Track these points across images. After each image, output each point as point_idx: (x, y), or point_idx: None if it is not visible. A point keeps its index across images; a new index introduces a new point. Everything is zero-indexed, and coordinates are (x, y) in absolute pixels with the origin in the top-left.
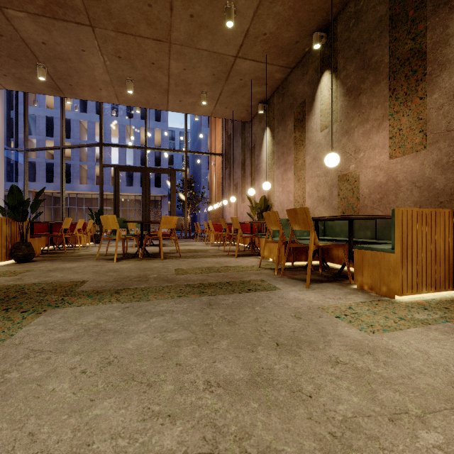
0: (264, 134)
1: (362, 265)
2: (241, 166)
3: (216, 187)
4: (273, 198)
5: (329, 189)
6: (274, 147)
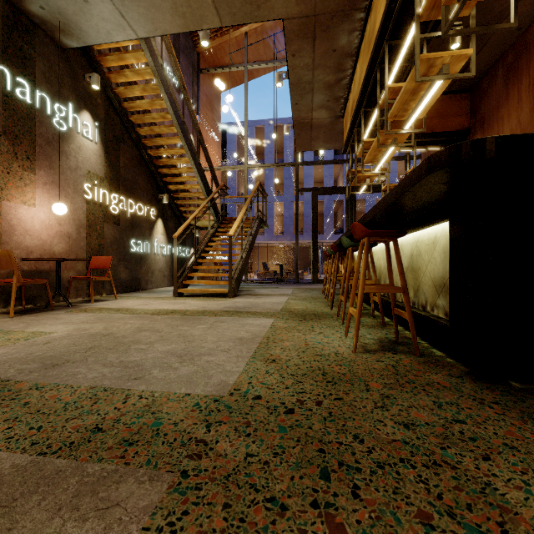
0: None
1: None
2: None
3: None
4: None
5: None
6: None
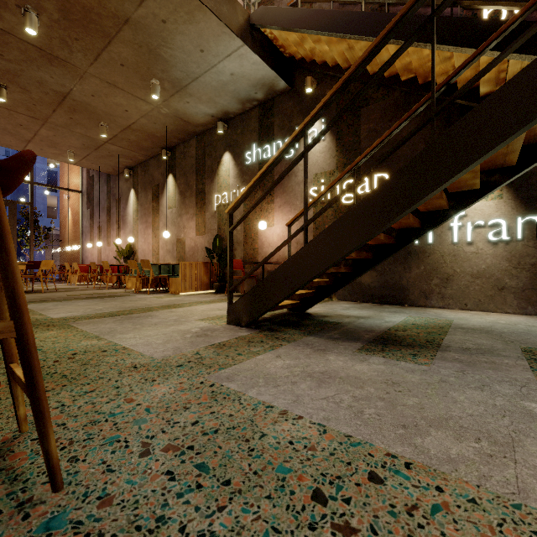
0: (130, 193)
1: (172, 284)
2: (107, 211)
3: (71, 224)
4: (137, 246)
5: (172, 245)
6: (139, 207)
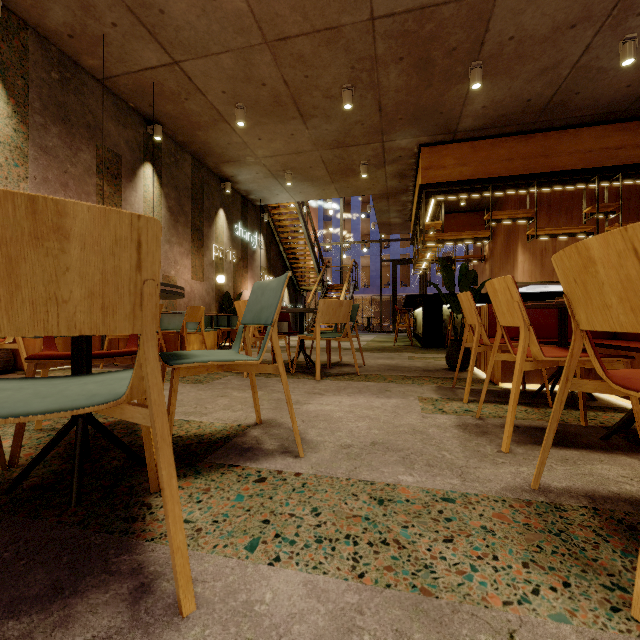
0: None
1: None
2: None
3: None
4: None
5: None
6: (30, 147)
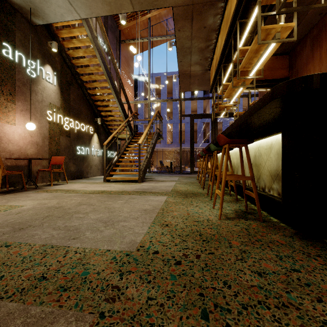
0: None
1: None
2: None
3: None
4: None
5: None
6: None
